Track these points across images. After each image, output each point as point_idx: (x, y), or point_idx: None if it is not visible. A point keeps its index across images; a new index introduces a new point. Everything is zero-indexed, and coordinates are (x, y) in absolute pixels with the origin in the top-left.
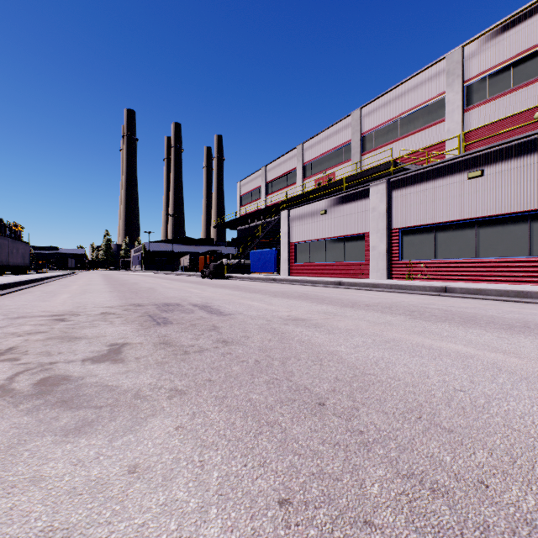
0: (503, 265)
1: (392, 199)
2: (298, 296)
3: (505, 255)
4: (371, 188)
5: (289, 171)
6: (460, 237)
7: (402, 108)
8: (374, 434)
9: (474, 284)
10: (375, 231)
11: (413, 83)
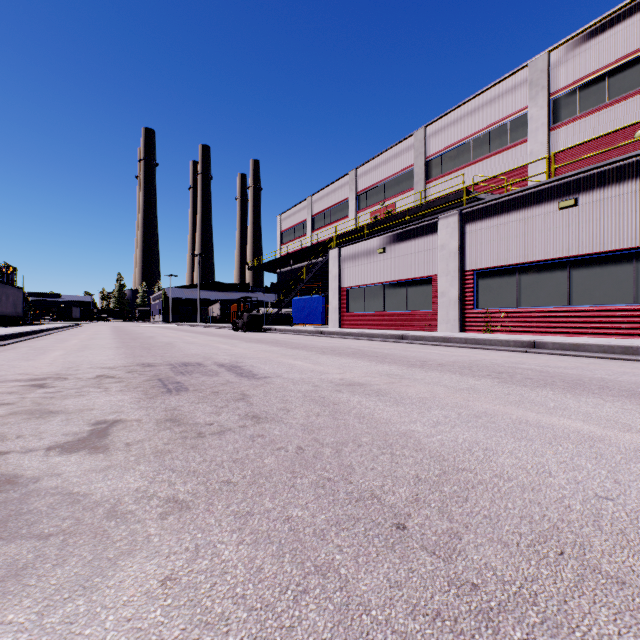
0: (602, 314)
1: (465, 235)
2: (352, 353)
3: (604, 302)
4: (440, 221)
5: (340, 203)
6: (548, 280)
7: (475, 127)
8: (496, 590)
9: (568, 338)
10: (444, 273)
11: (488, 96)
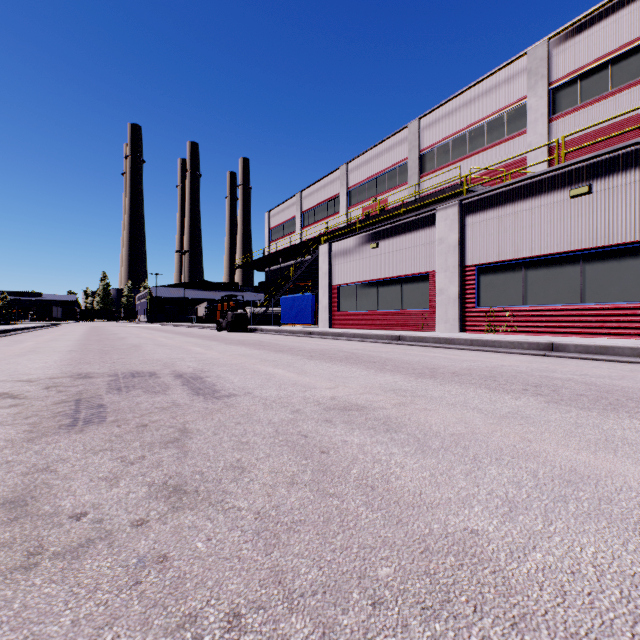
0: (620, 313)
1: (465, 227)
2: (345, 357)
3: (622, 299)
4: (438, 213)
5: (330, 198)
6: (558, 276)
7: (471, 118)
8: None
9: (585, 339)
10: (443, 269)
11: (485, 86)
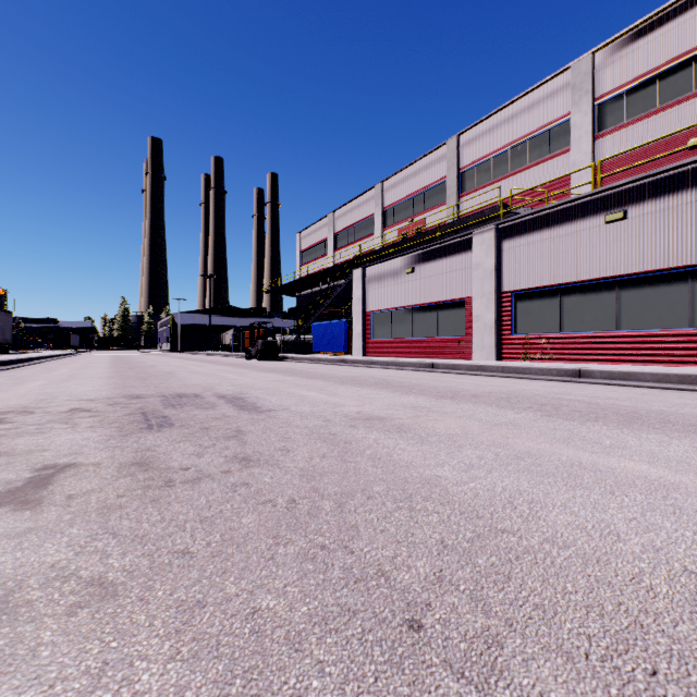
0: (654, 340)
1: (502, 252)
2: (375, 383)
3: (656, 326)
4: (474, 238)
5: (364, 219)
6: (594, 302)
7: (513, 135)
8: None
9: (616, 366)
10: (479, 295)
11: (527, 102)
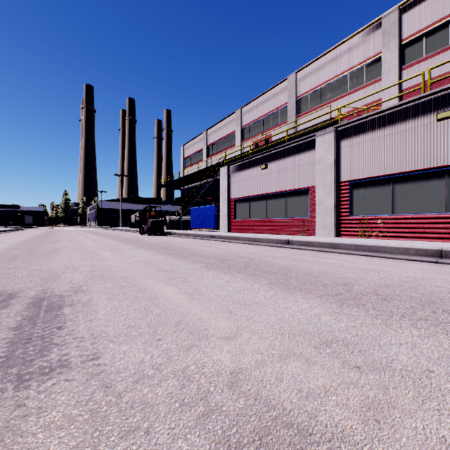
0: None
1: (340, 149)
2: (244, 265)
3: None
4: (317, 139)
5: (228, 135)
6: (424, 189)
7: (337, 71)
8: None
9: None
10: (321, 184)
11: (348, 46)
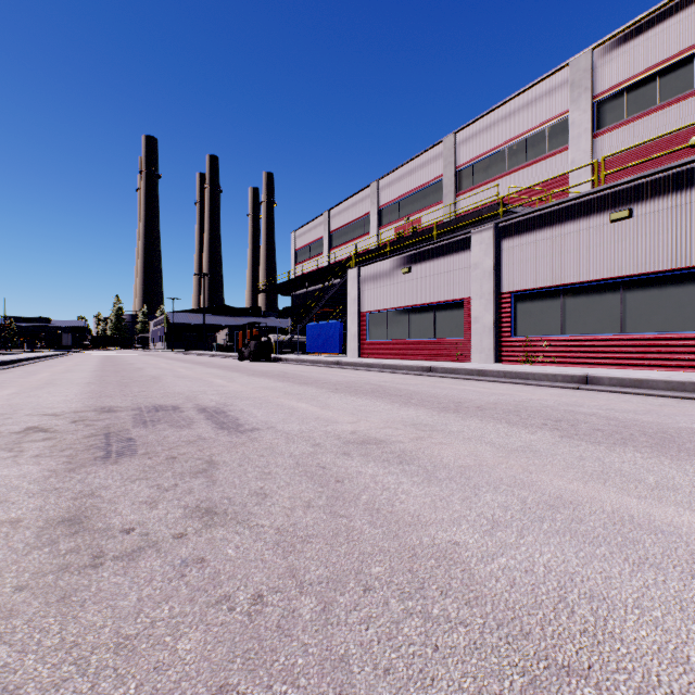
0: (661, 343)
1: (501, 252)
2: (371, 390)
3: (663, 329)
4: (473, 237)
5: (360, 218)
6: (598, 304)
7: (510, 133)
8: None
9: (623, 371)
10: (478, 296)
11: (525, 99)
